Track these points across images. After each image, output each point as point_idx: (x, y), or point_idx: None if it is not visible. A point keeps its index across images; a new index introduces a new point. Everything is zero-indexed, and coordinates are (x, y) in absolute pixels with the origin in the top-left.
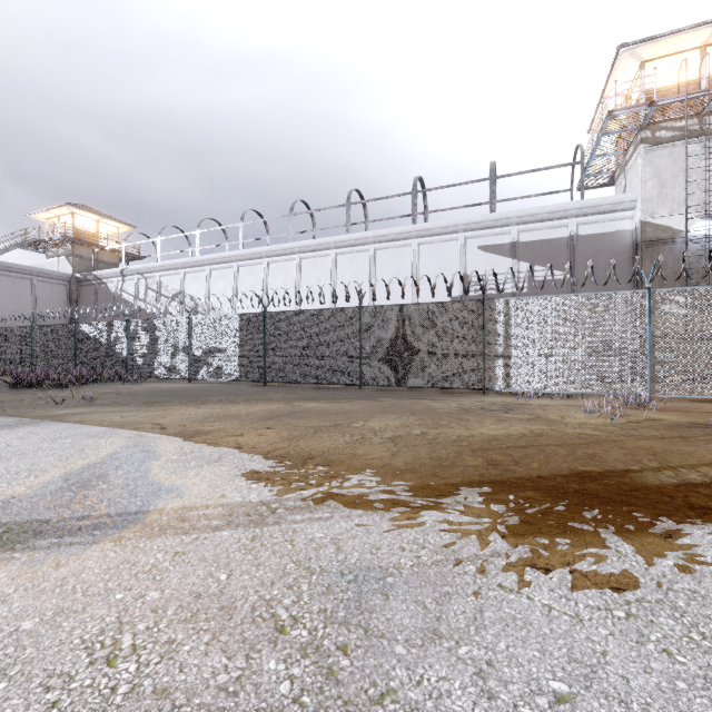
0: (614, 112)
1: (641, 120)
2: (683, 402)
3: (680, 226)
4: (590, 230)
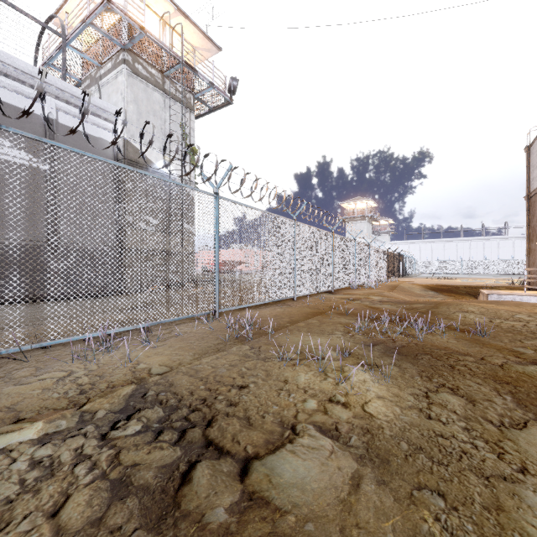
0: (112, 5)
1: (125, 41)
2: (232, 312)
3: (151, 157)
4: (73, 123)
